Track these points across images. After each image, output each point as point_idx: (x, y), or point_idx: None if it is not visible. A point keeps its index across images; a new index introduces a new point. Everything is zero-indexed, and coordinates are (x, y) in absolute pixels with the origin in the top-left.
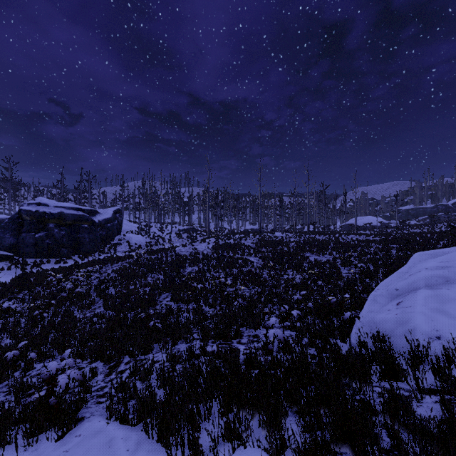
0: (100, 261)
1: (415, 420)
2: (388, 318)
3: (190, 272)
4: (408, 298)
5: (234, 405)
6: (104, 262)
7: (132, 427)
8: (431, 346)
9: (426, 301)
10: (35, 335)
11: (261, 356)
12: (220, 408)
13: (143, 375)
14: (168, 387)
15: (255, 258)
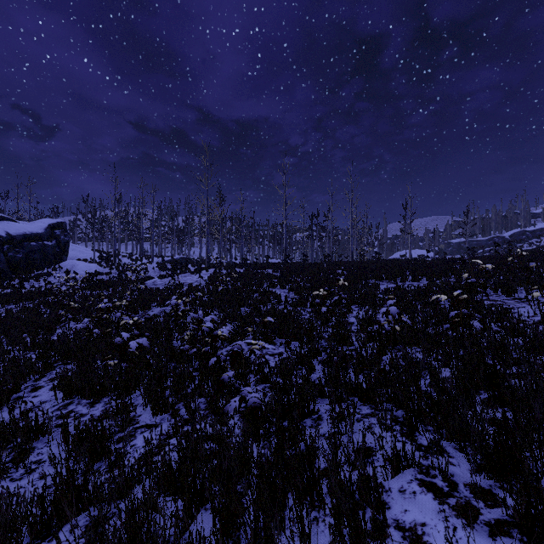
0: None
1: None
2: None
3: (153, 315)
4: None
5: None
6: None
7: None
8: None
9: None
10: None
11: None
12: None
13: None
14: None
15: (282, 290)
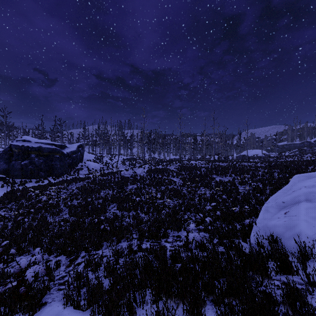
0: (67, 181)
1: (313, 314)
2: (278, 224)
3: (131, 189)
4: (293, 209)
5: (163, 296)
6: (70, 182)
7: (83, 312)
8: (314, 247)
9: (307, 211)
10: (17, 235)
11: (182, 252)
12: (152, 297)
13: (94, 267)
14: (112, 278)
15: (177, 179)
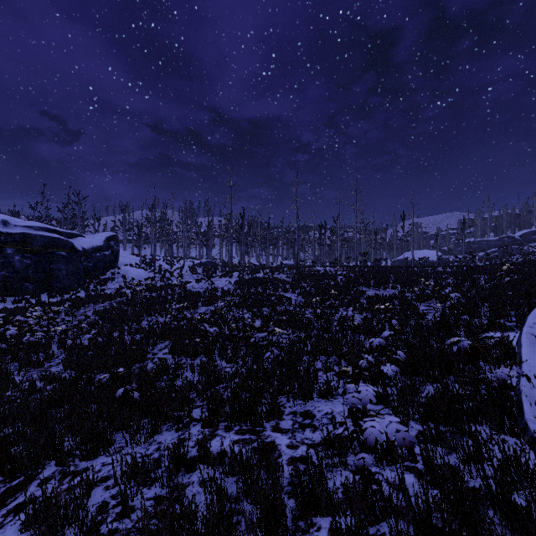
0: (78, 300)
1: None
2: None
3: (203, 313)
4: None
5: None
6: (84, 301)
7: None
8: None
9: None
10: None
11: (328, 470)
12: None
13: None
14: None
15: (293, 294)
